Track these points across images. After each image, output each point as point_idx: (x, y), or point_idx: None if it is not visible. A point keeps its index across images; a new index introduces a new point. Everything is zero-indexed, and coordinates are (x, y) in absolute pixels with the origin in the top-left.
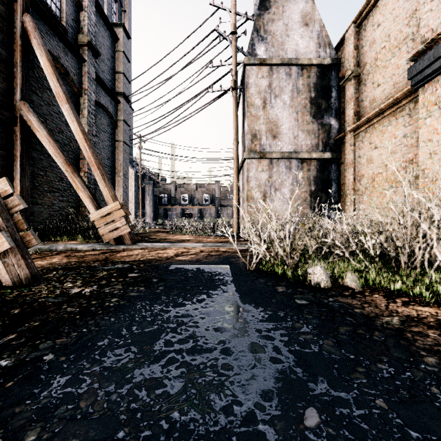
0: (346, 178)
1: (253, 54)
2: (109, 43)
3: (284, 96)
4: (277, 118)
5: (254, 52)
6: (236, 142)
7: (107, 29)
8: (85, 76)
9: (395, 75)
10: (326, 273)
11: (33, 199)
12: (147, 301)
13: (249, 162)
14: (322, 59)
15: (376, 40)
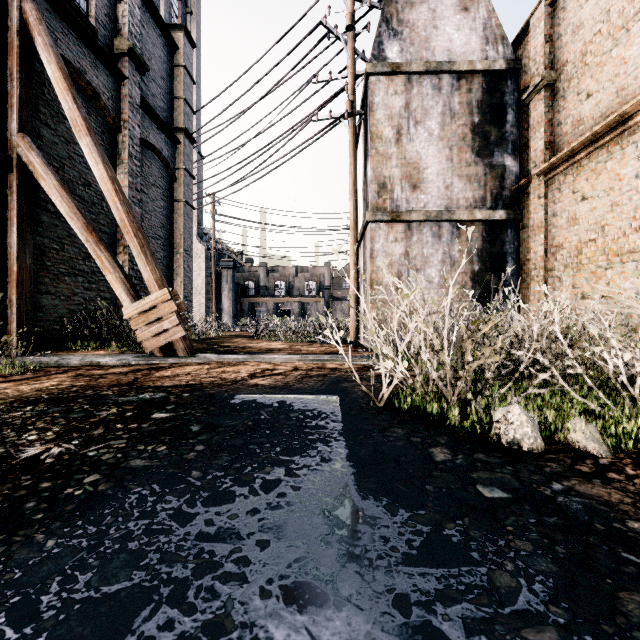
0: (532, 250)
1: (380, 58)
2: (164, 53)
3: (431, 122)
4: (418, 158)
5: (382, 55)
6: (353, 198)
7: (161, 33)
8: (125, 100)
9: (619, 76)
10: (533, 422)
11: (42, 286)
12: (157, 484)
13: (374, 228)
14: (491, 62)
15: (584, 22)
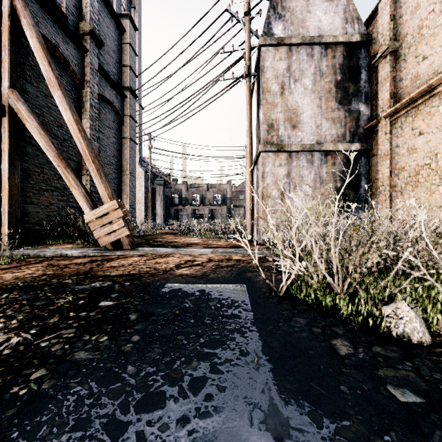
0: (380, 172)
1: (269, 34)
2: (115, 34)
3: (305, 79)
4: (297, 106)
5: (271, 32)
6: (249, 135)
7: (113, 20)
8: (88, 67)
9: None
10: (419, 317)
11: (27, 198)
12: (95, 382)
13: (264, 156)
14: (349, 36)
15: (421, 4)
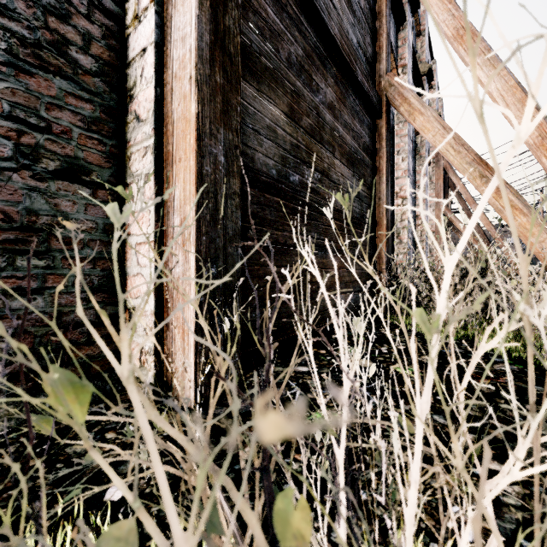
0: None
1: None
2: None
3: None
4: None
5: None
6: None
7: None
8: None
9: None
10: None
11: None
12: None
13: None
14: None
15: None
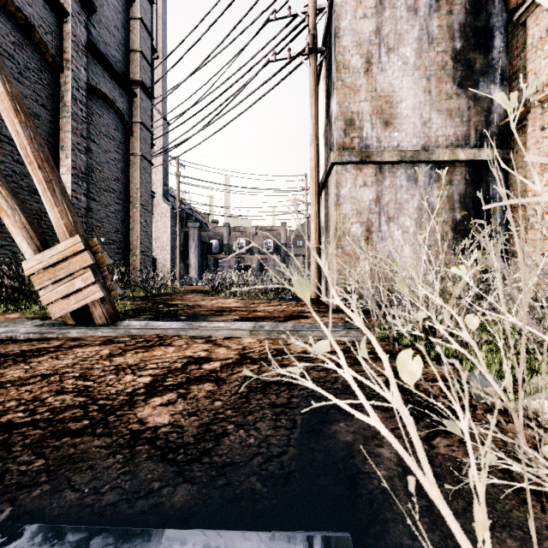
0: (530, 193)
1: None
2: (119, 3)
3: (405, 48)
4: (391, 90)
5: None
6: (314, 143)
7: None
8: (68, 38)
9: None
10: None
11: None
12: None
13: (340, 171)
14: None
15: None
